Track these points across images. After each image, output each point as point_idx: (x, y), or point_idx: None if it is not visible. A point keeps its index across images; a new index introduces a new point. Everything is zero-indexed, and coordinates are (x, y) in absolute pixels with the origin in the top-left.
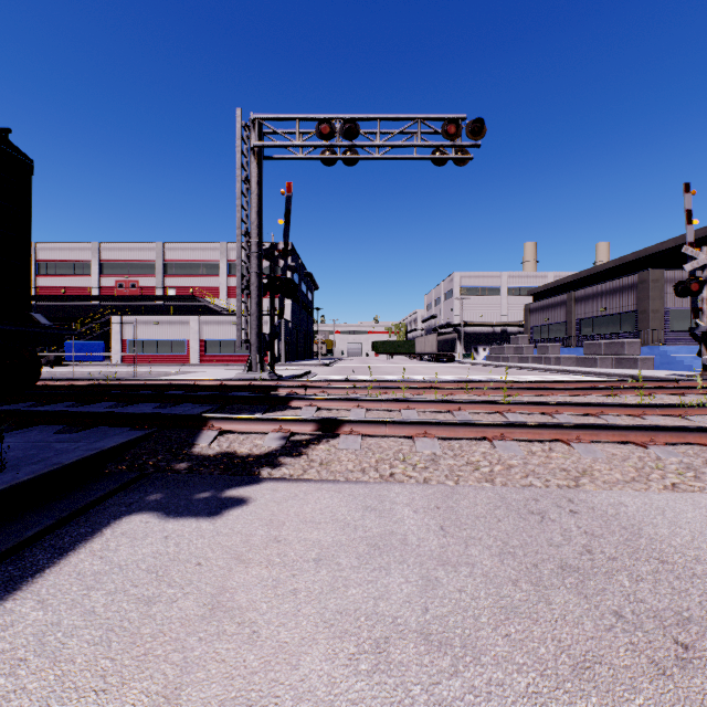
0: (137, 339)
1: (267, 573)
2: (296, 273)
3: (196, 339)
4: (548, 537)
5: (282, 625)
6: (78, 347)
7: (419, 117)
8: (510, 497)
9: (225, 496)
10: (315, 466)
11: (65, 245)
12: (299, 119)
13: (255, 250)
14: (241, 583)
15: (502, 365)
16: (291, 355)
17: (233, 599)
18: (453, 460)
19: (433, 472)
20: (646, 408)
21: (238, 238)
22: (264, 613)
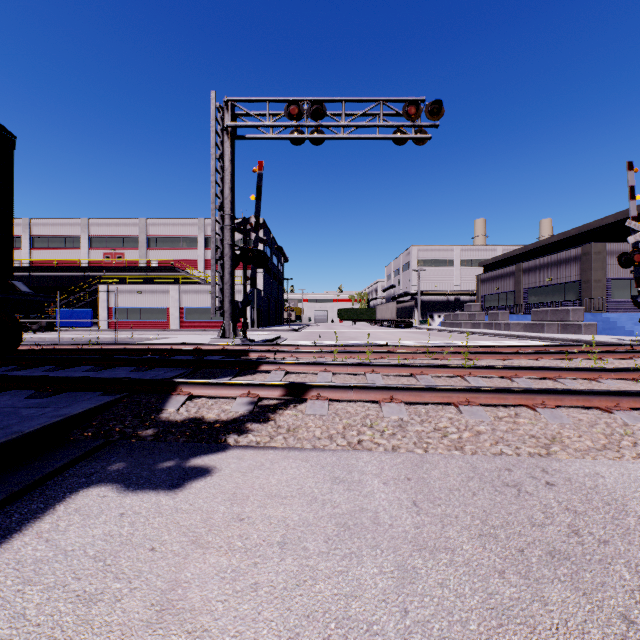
0: (122, 307)
1: (227, 562)
2: (268, 246)
3: (176, 307)
4: (529, 514)
5: (239, 635)
6: (69, 314)
7: (381, 99)
8: (482, 467)
9: (190, 465)
10: (282, 433)
11: (57, 221)
12: (270, 101)
13: (229, 223)
14: (196, 575)
15: (456, 330)
16: (263, 321)
17: (185, 597)
18: (420, 426)
19: (401, 439)
20: (601, 372)
21: (212, 212)
22: (219, 617)
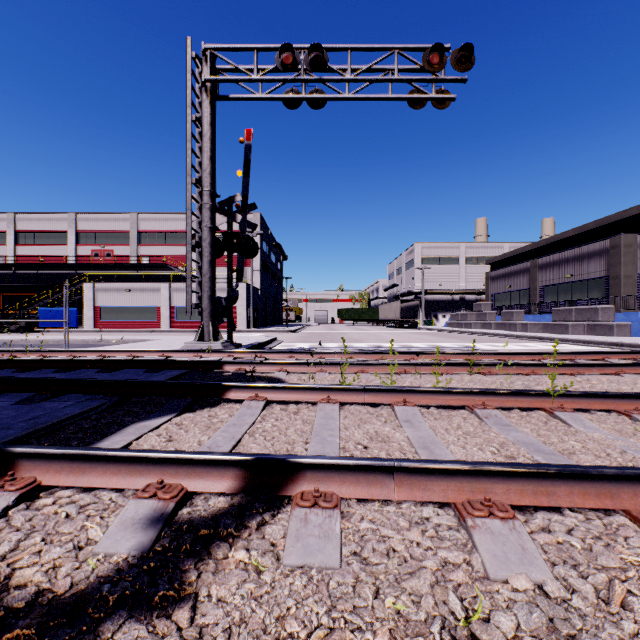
0: (109, 306)
1: None
2: (265, 243)
3: (166, 306)
4: None
5: None
6: (52, 314)
7: (396, 47)
8: None
9: None
10: None
11: (43, 216)
12: (258, 50)
13: (208, 201)
14: None
15: (466, 331)
16: (260, 321)
17: None
18: (620, 636)
19: None
20: None
21: (187, 186)
22: None
